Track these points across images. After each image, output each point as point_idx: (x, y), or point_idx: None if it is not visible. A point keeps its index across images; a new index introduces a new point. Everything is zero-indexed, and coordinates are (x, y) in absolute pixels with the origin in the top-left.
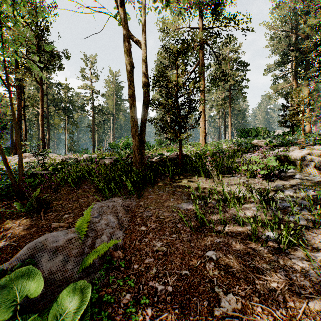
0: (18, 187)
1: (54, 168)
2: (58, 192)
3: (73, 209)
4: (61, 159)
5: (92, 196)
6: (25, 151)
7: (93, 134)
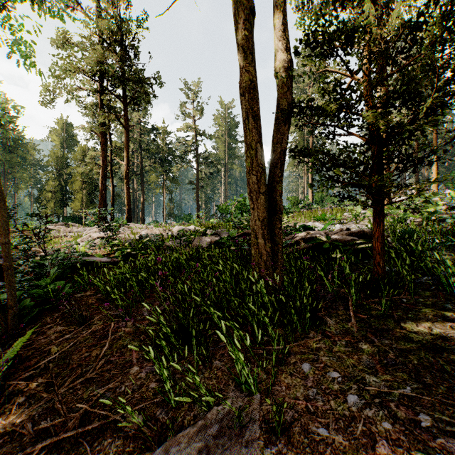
0: (4, 315)
1: (120, 254)
2: (88, 324)
3: (52, 448)
4: (140, 234)
5: (139, 362)
6: (113, 219)
7: (196, 192)
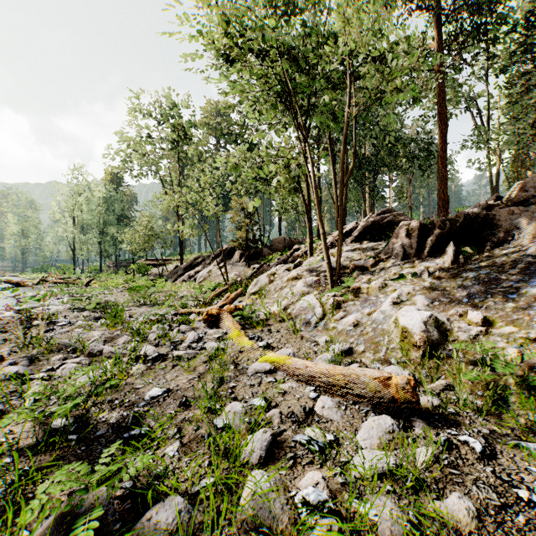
0: None
1: None
2: None
3: None
4: None
5: None
6: None
7: None
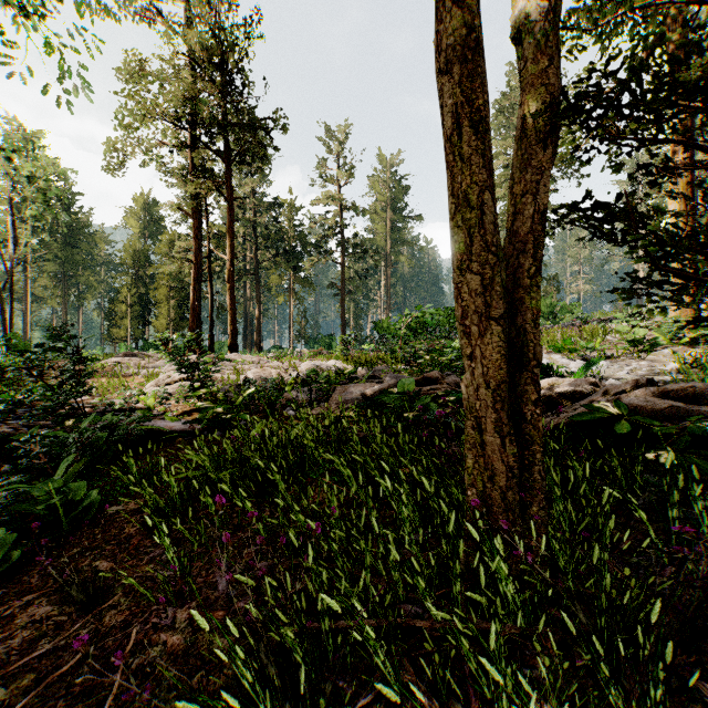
0: None
1: (204, 417)
2: (100, 605)
3: None
4: (245, 376)
5: None
6: (212, 345)
7: (341, 301)
